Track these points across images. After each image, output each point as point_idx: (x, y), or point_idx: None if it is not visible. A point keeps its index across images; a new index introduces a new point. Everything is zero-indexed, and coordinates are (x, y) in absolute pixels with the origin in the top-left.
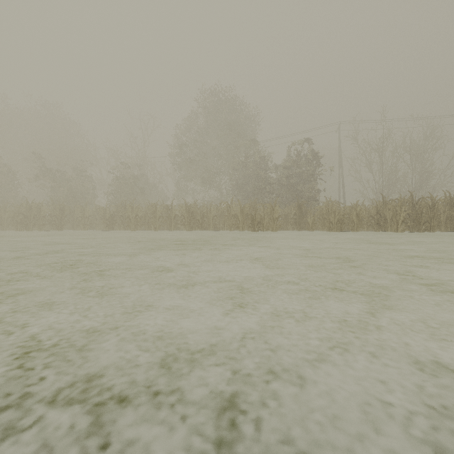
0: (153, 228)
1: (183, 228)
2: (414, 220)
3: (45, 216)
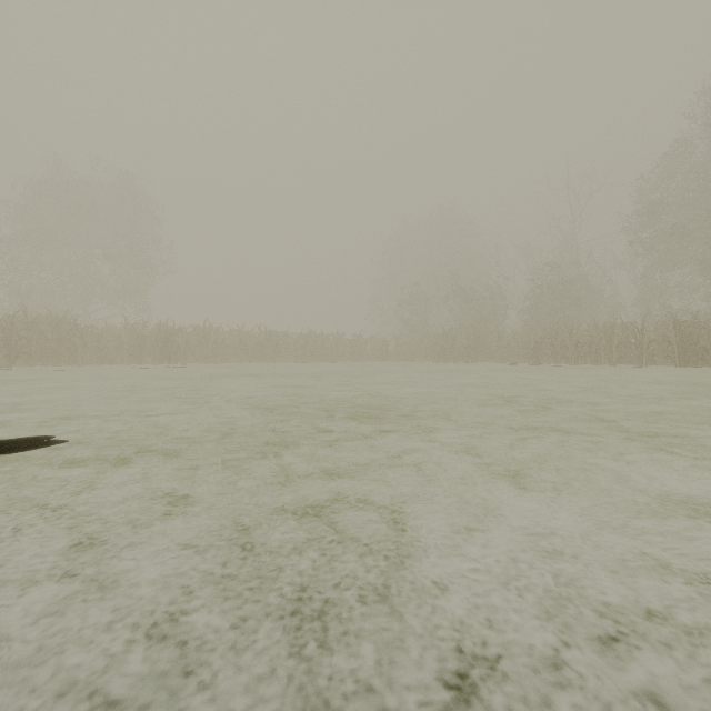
0: (606, 361)
1: (664, 362)
2: None
3: (459, 346)
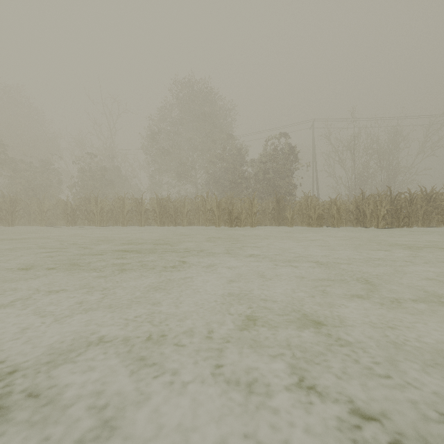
0: (121, 223)
1: (155, 224)
2: (392, 216)
3: None
